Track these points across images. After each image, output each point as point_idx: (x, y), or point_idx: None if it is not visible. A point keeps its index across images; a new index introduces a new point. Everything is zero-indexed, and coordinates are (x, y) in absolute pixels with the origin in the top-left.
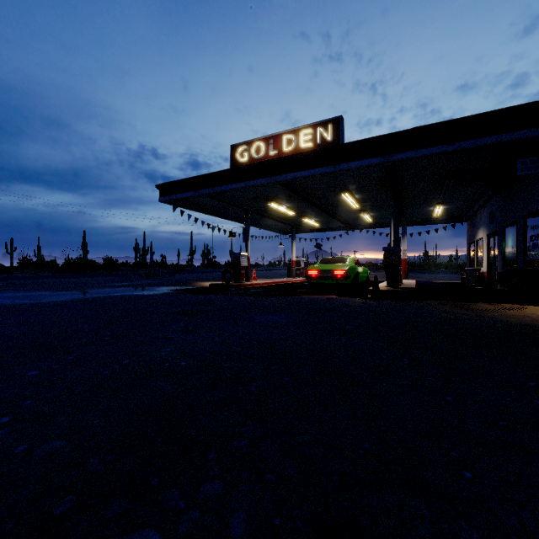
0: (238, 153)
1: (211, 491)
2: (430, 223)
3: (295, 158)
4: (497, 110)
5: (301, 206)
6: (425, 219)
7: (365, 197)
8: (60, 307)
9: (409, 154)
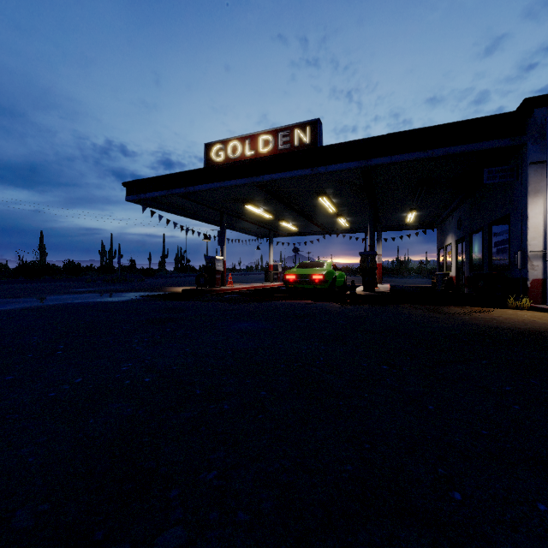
0: (213, 152)
1: (171, 542)
2: (403, 229)
3: (272, 159)
4: (466, 120)
5: (279, 209)
6: (399, 225)
7: (342, 202)
8: (5, 317)
9: (385, 159)
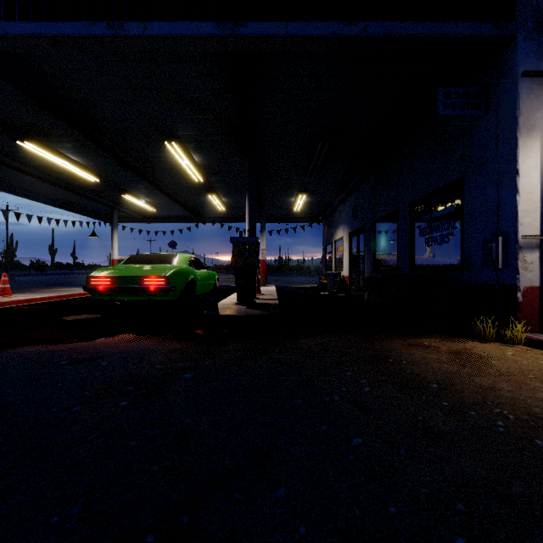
0: None
1: None
2: (289, 221)
3: None
4: None
5: (108, 167)
6: (285, 215)
7: (209, 163)
8: None
9: (275, 27)
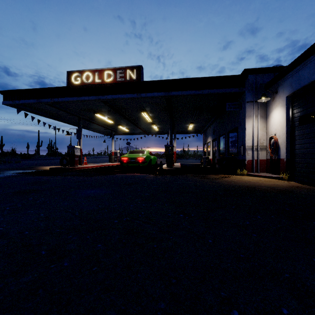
0: (73, 77)
1: None
2: (187, 133)
3: (112, 86)
4: (218, 76)
5: (117, 118)
6: (184, 131)
7: (155, 116)
8: None
9: (179, 93)
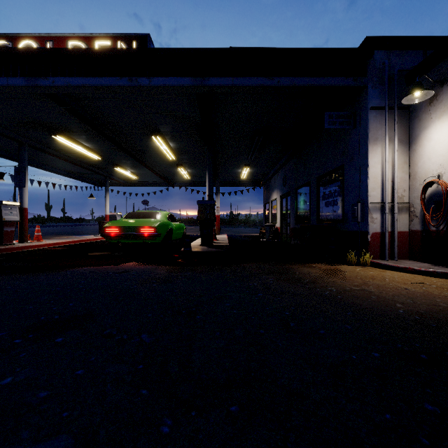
0: None
1: None
2: (238, 185)
3: (68, 54)
4: (313, 48)
5: (108, 150)
6: (234, 181)
7: (180, 147)
8: None
9: (226, 81)
